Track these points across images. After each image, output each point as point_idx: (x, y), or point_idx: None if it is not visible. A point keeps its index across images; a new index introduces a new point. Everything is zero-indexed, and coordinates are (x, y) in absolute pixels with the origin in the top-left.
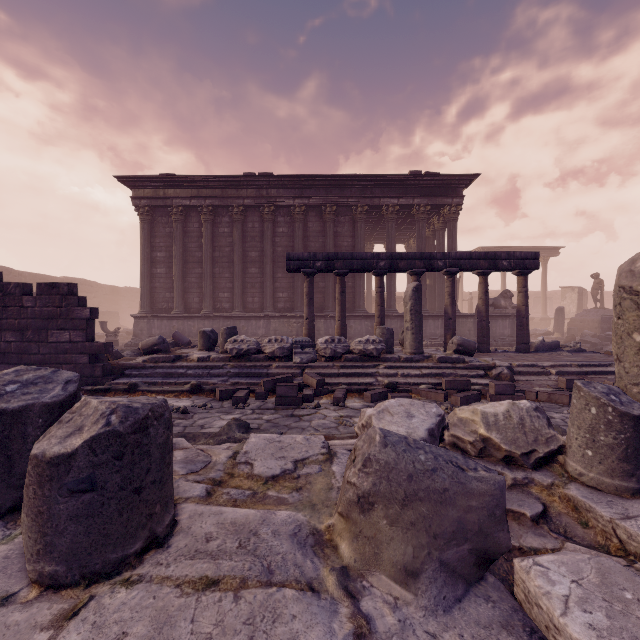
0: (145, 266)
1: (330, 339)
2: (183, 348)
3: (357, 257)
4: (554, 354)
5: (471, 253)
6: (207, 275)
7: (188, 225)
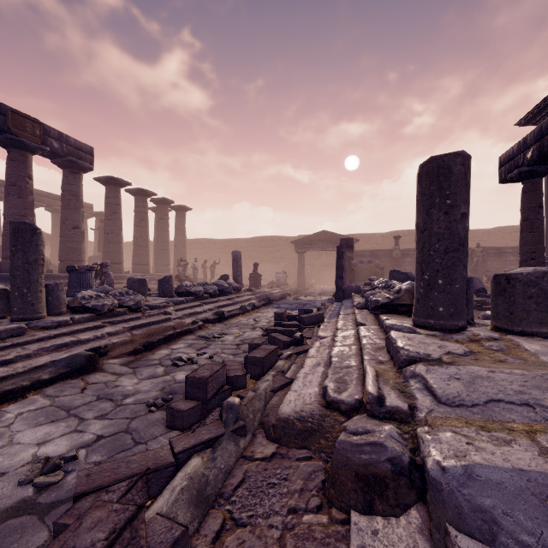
0: (547, 205)
1: (384, 284)
2: None
3: None
4: None
5: None
6: None
7: None
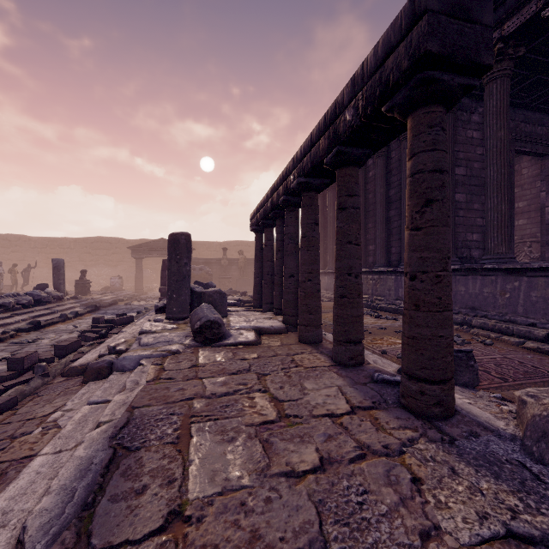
0: None
1: None
2: (228, 295)
3: (263, 203)
4: (398, 460)
5: (312, 133)
6: (328, 237)
7: (325, 197)
